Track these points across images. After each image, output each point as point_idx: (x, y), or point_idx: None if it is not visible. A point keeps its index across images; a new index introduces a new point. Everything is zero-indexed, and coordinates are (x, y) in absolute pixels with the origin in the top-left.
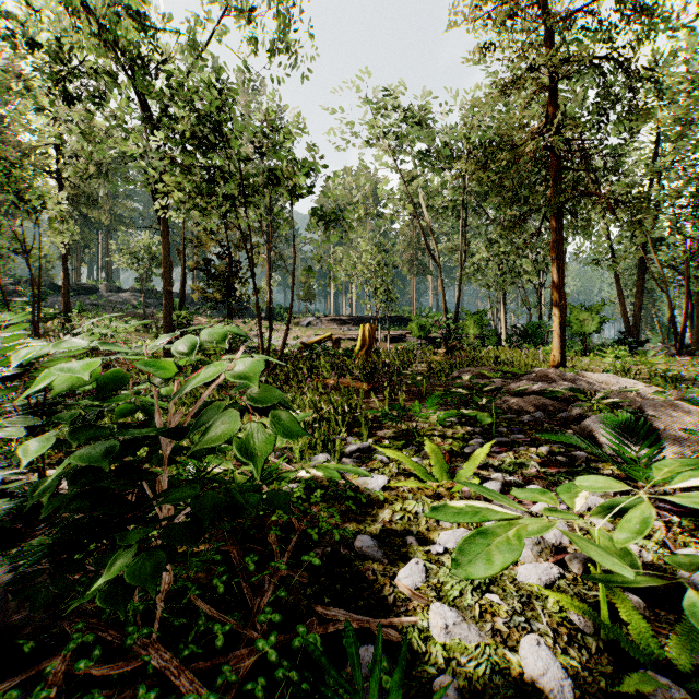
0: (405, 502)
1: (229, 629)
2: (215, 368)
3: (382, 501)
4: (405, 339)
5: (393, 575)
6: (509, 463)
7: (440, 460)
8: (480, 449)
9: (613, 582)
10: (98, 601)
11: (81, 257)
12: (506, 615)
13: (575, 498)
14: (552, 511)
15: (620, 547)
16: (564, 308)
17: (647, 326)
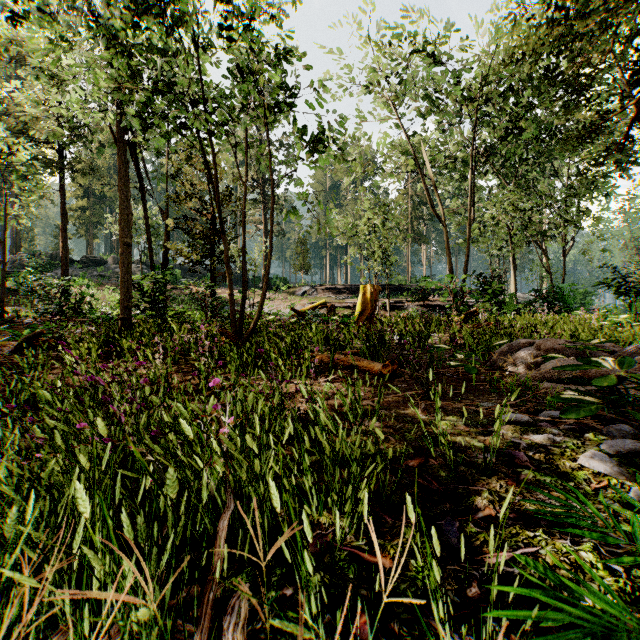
0: None
1: None
2: None
3: None
4: (404, 307)
5: None
6: None
7: None
8: None
9: None
10: None
11: (94, 233)
12: None
13: None
14: None
15: None
16: None
17: None
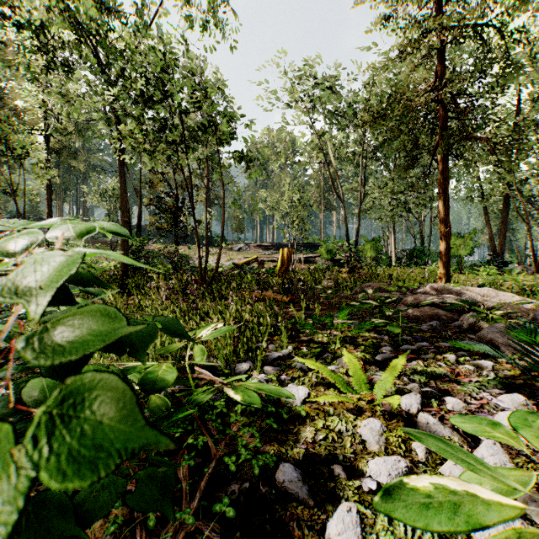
0: (328, 419)
1: None
2: None
3: (304, 416)
4: (315, 260)
5: (322, 525)
6: (421, 372)
7: (358, 370)
8: (396, 360)
9: None
10: None
11: (63, 197)
12: None
13: None
14: None
15: None
16: (449, 234)
17: (505, 250)
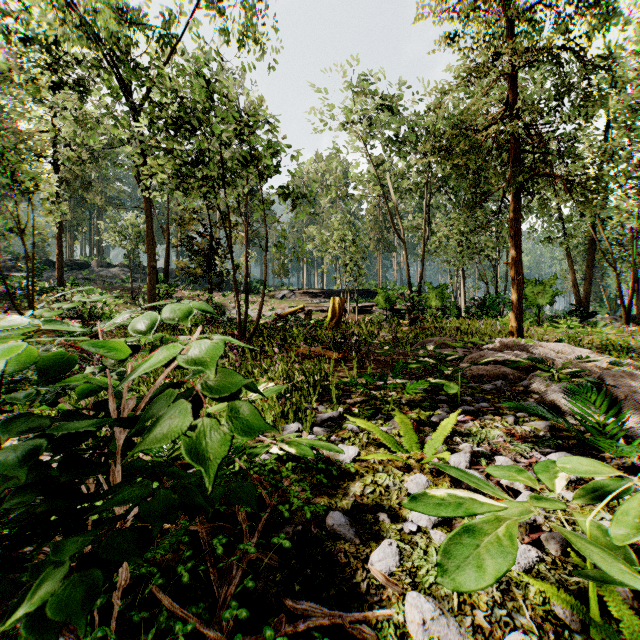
0: (376, 475)
1: (191, 628)
2: (167, 351)
3: (353, 473)
4: (372, 310)
5: (366, 557)
6: (476, 433)
7: (409, 430)
8: (448, 420)
9: (609, 582)
10: (24, 628)
11: (74, 235)
12: (486, 607)
13: (554, 479)
14: (537, 500)
15: (619, 545)
16: (521, 282)
17: (594, 298)
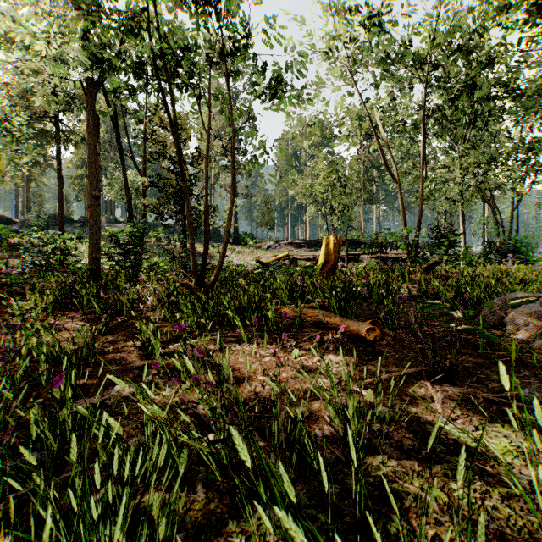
0: None
1: None
2: None
3: None
4: (360, 259)
5: None
6: None
7: None
8: None
9: None
10: None
11: None
12: None
13: None
14: None
15: None
16: None
17: None
